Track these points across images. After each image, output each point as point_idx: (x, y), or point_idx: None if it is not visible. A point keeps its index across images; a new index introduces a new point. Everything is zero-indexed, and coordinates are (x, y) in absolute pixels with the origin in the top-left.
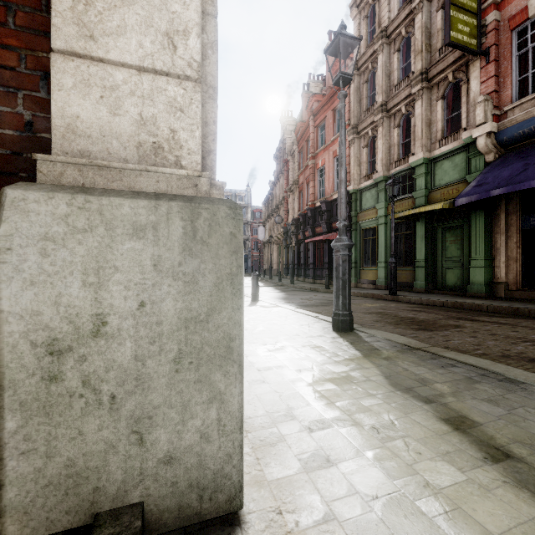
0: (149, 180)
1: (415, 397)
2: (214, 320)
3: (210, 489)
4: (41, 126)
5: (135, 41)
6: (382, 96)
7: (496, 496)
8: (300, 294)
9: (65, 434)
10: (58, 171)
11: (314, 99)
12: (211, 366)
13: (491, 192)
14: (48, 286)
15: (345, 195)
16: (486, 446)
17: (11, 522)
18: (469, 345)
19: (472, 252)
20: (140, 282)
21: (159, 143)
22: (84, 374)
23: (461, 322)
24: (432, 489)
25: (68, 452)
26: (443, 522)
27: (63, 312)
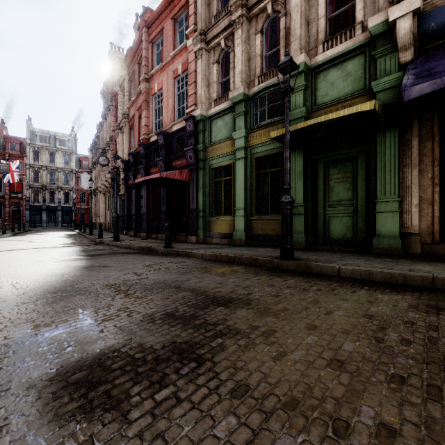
0: None
1: None
2: None
3: None
4: None
5: None
6: None
7: None
8: (118, 265)
9: None
10: None
11: (149, 16)
12: None
13: None
14: None
15: None
16: None
17: None
18: None
19: (379, 190)
20: None
21: None
22: None
23: None
24: None
25: None
26: None
27: None
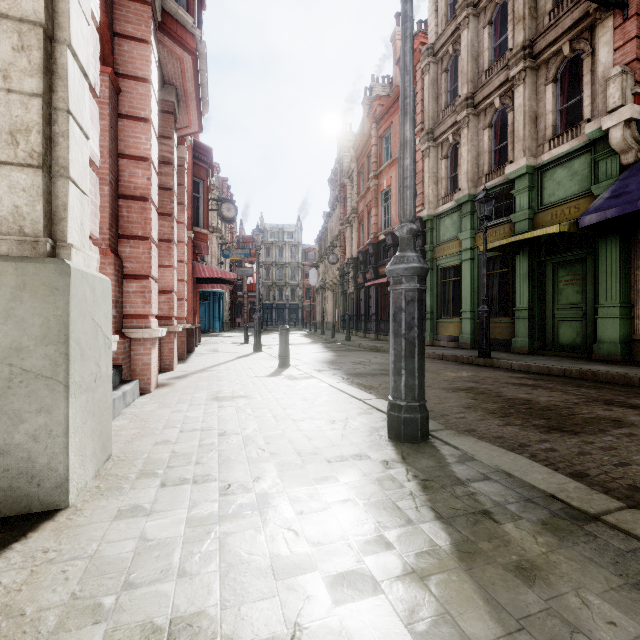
0: None
1: None
2: None
3: None
4: None
5: None
6: (467, 87)
7: None
8: (355, 355)
9: None
10: None
11: (378, 103)
12: None
13: None
14: None
15: (413, 171)
16: None
17: None
18: None
19: (601, 295)
20: None
21: None
22: None
23: (618, 411)
24: None
25: None
26: None
27: None
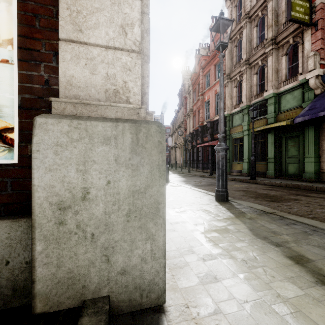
0: (112, 111)
1: (270, 242)
2: (149, 192)
3: (146, 290)
4: (53, 82)
5: (104, 31)
6: (246, 55)
7: (324, 305)
8: (194, 179)
9: (67, 254)
10: (62, 107)
11: (203, 59)
12: (147, 219)
13: (319, 114)
14: (58, 171)
15: (223, 117)
16: (317, 274)
17: (39, 302)
18: (304, 211)
19: (306, 152)
20: (107, 170)
21: (117, 89)
22: (77, 221)
23: (299, 197)
24: (282, 298)
25: (69, 265)
26: (290, 319)
27: (66, 186)
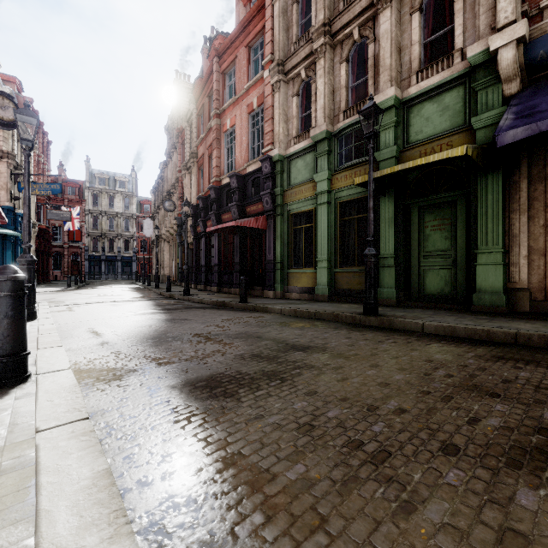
0: None
1: None
2: None
3: None
4: None
5: None
6: (324, 13)
7: None
8: (198, 318)
9: None
10: None
11: (219, 42)
12: None
13: None
14: None
15: None
16: None
17: None
18: None
19: (480, 240)
20: None
21: None
22: None
23: None
24: None
25: None
26: None
27: None
